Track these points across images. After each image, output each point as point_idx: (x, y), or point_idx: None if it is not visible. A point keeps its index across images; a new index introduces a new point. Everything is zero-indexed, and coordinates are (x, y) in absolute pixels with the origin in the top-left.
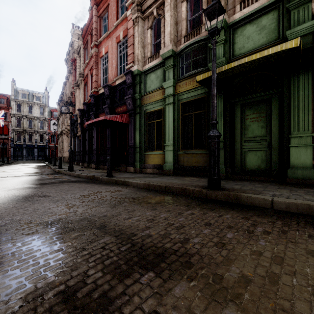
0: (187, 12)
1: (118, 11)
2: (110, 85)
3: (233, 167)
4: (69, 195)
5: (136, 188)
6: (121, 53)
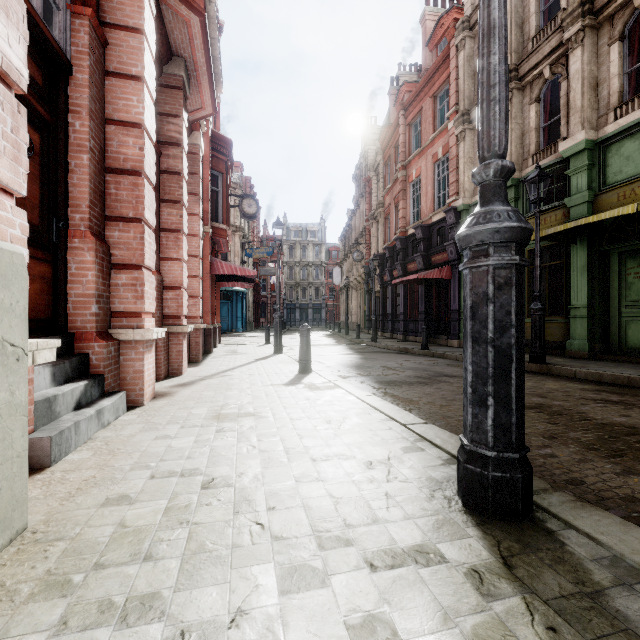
0: (539, 116)
1: (435, 116)
2: (423, 224)
3: (608, 344)
4: (393, 359)
5: (454, 360)
6: (440, 177)
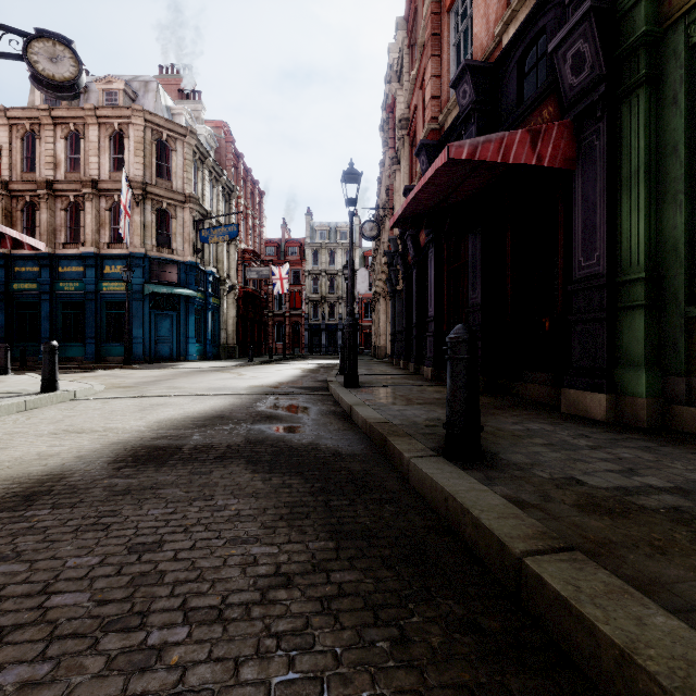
0: None
1: None
2: (478, 61)
3: None
4: None
5: None
6: None
